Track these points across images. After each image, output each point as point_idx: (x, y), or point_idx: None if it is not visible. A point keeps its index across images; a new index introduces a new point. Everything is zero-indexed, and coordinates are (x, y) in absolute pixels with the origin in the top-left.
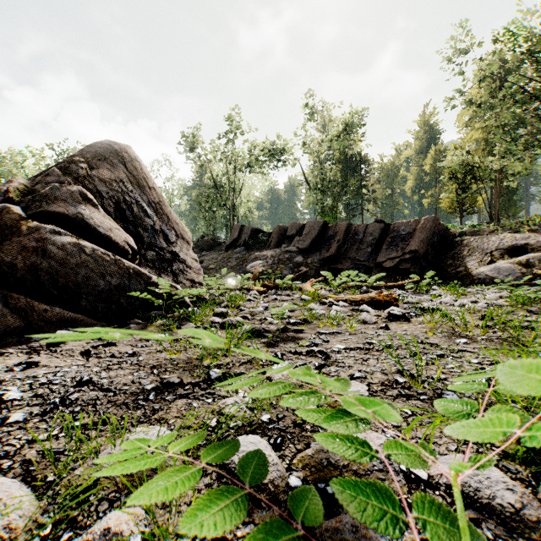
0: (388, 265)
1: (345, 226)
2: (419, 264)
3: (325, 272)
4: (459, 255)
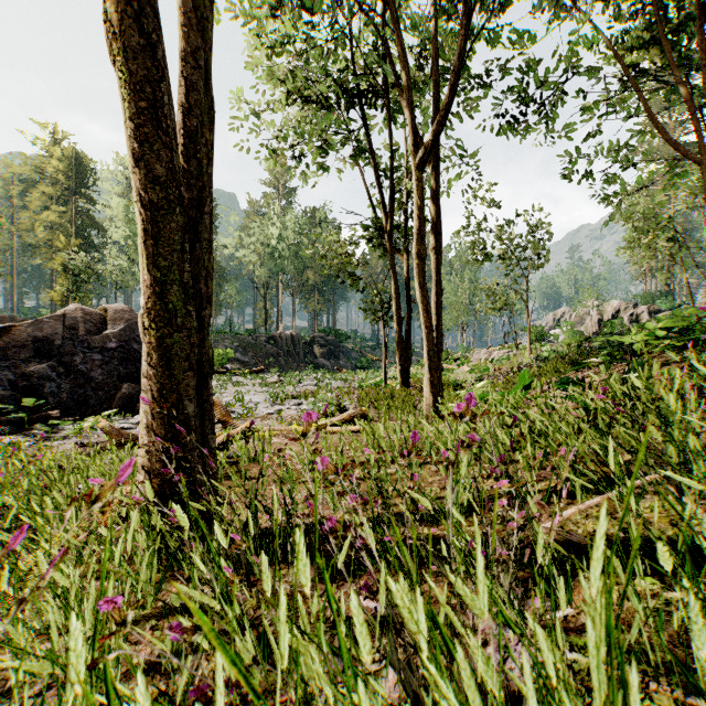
0: None
1: (10, 320)
2: None
3: None
4: None
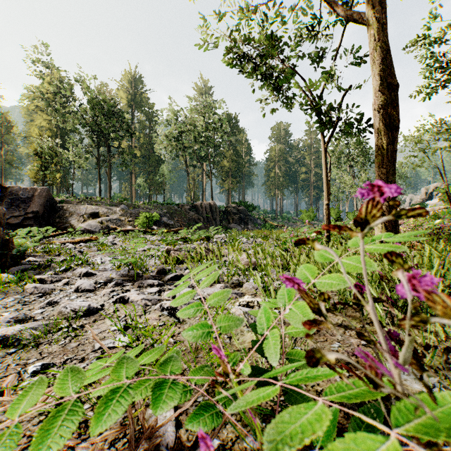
0: (14, 221)
1: None
2: (39, 221)
3: (34, 227)
4: (64, 216)
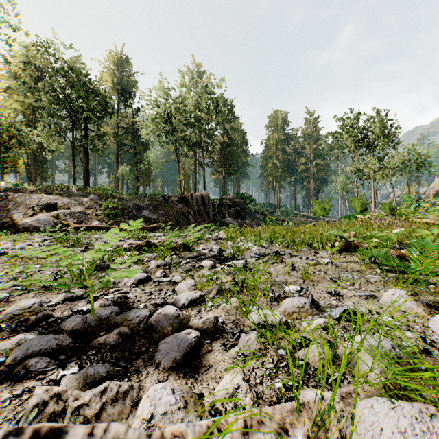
0: None
1: None
2: None
3: None
4: (6, 208)
